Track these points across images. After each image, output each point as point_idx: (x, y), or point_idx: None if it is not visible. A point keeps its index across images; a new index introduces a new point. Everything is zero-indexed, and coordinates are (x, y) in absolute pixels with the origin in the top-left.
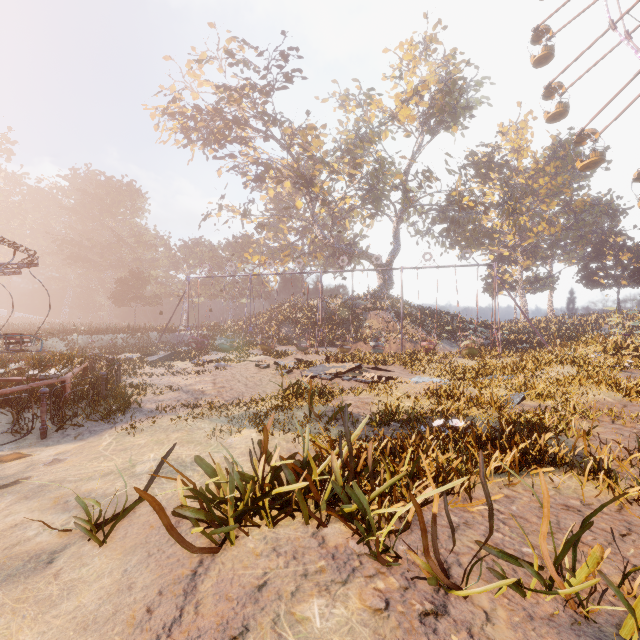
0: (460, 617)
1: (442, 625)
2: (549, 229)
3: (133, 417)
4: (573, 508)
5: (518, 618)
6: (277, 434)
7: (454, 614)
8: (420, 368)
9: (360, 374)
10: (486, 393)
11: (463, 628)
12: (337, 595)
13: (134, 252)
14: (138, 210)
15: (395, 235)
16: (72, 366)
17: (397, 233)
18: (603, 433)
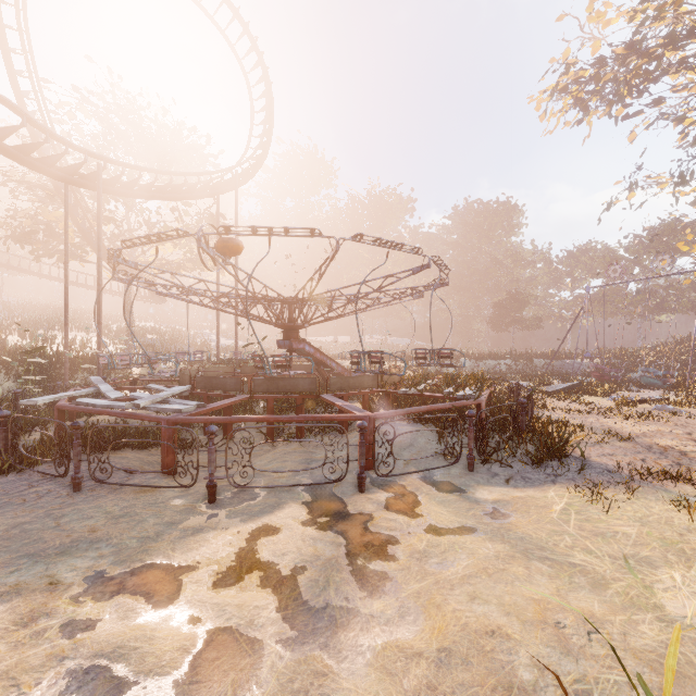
0: None
1: None
2: None
3: (581, 472)
4: None
5: None
6: None
7: None
8: None
9: None
10: None
11: None
12: None
13: (510, 273)
14: (514, 227)
15: None
16: (480, 388)
17: None
18: None
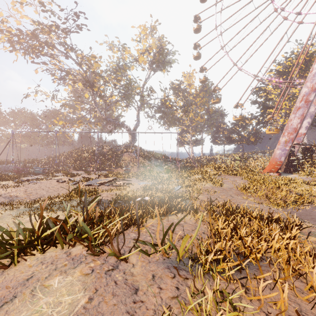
0: (122, 268)
1: (114, 272)
2: (201, 119)
3: None
4: (180, 224)
5: (145, 263)
6: (59, 212)
7: (120, 268)
8: (144, 178)
9: (115, 182)
10: (165, 186)
11: (122, 271)
12: (69, 273)
13: None
14: None
15: (137, 116)
16: None
17: (138, 116)
18: (202, 198)
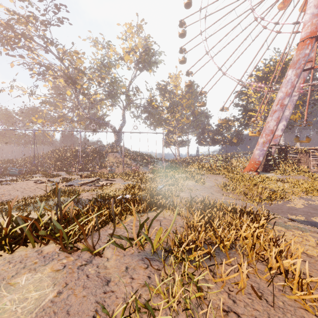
0: (96, 263)
1: (87, 267)
2: (187, 121)
3: None
4: (160, 220)
5: (120, 257)
6: (33, 213)
7: (94, 262)
8: (129, 178)
9: (98, 183)
10: (148, 185)
11: (95, 266)
12: (39, 270)
13: None
14: None
15: (123, 116)
16: None
17: (124, 115)
18: (184, 195)
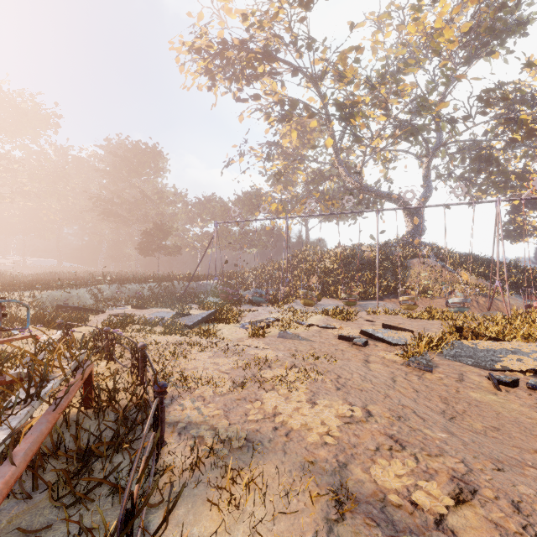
0: None
1: None
2: None
3: None
4: None
5: None
6: None
7: None
8: None
9: None
10: None
11: None
12: None
13: (157, 207)
14: (160, 170)
15: (426, 176)
16: (38, 402)
17: (428, 174)
18: None
